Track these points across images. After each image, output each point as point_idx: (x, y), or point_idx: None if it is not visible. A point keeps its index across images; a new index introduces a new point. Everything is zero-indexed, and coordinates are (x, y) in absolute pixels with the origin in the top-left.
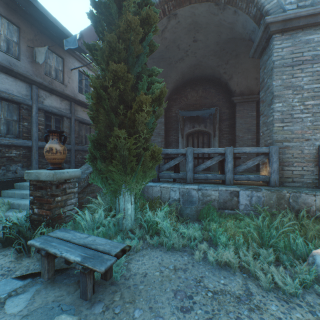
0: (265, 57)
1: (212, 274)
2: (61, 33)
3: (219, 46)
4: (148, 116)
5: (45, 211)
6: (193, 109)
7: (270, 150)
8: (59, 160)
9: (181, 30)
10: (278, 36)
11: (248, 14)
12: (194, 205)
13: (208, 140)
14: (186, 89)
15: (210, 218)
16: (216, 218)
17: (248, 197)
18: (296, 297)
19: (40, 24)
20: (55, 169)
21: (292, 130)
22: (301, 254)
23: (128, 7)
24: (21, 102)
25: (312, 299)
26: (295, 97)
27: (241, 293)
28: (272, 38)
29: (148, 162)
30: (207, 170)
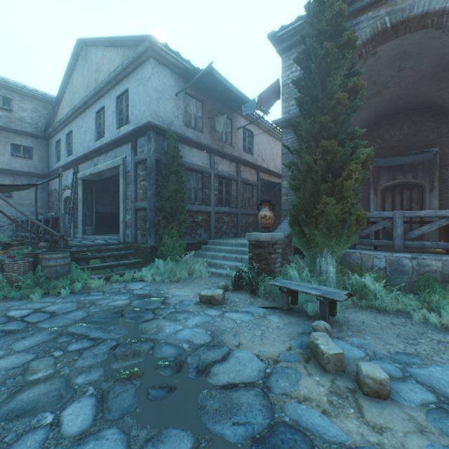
0: None
1: (436, 332)
2: (235, 98)
3: (440, 67)
4: (356, 183)
5: (262, 266)
6: (393, 154)
7: None
8: (270, 225)
9: (380, 65)
10: None
11: None
12: (405, 276)
13: (419, 196)
14: (381, 127)
15: (429, 290)
16: (439, 290)
17: None
18: None
19: (216, 94)
20: (267, 232)
21: None
22: None
23: (332, 82)
24: (204, 171)
25: None
26: None
27: None
28: None
29: (352, 227)
30: (417, 239)
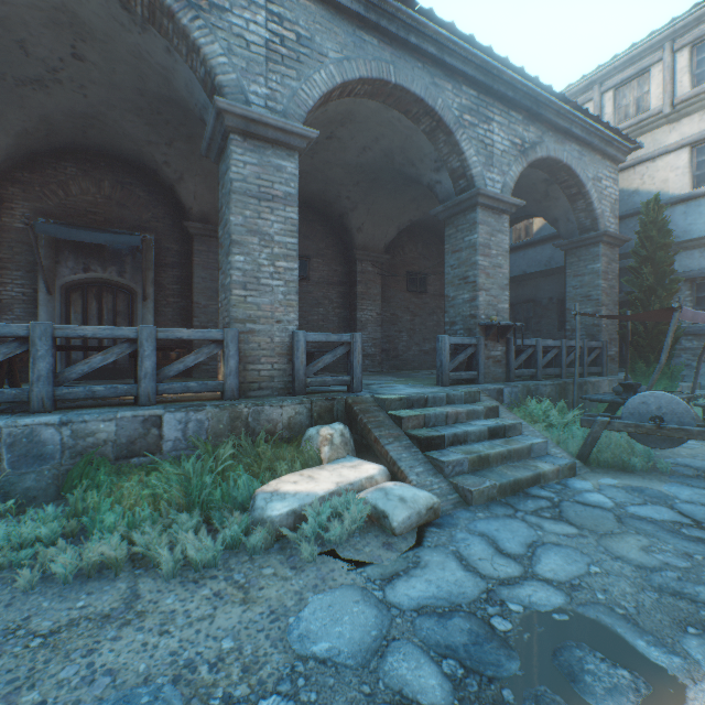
0: (224, 166)
1: (61, 600)
2: None
3: (147, 100)
4: None
5: None
6: (87, 225)
7: (226, 336)
8: None
9: (28, 8)
10: (240, 140)
11: (194, 71)
12: (49, 464)
13: (129, 307)
14: (66, 167)
15: (90, 485)
16: (106, 481)
17: (181, 424)
18: (216, 567)
19: None
20: None
21: (260, 304)
22: (244, 500)
23: None
24: None
25: (238, 559)
26: (264, 251)
27: (117, 606)
28: (230, 139)
29: None
30: (126, 376)
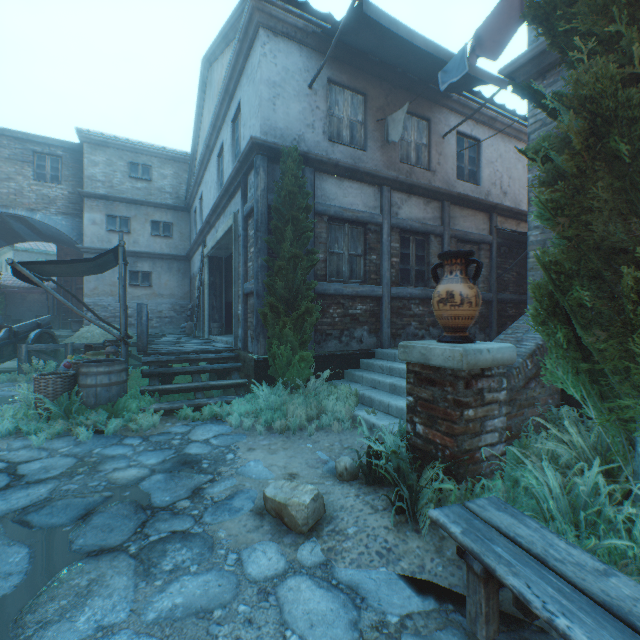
0: None
1: None
2: (429, 67)
3: None
4: None
5: (439, 436)
6: None
7: None
8: (465, 321)
9: None
10: None
11: None
12: None
13: None
14: None
15: None
16: None
17: None
18: None
19: (393, 73)
20: (456, 341)
21: None
22: None
23: None
24: (368, 221)
25: None
26: None
27: None
28: None
29: None
30: None
